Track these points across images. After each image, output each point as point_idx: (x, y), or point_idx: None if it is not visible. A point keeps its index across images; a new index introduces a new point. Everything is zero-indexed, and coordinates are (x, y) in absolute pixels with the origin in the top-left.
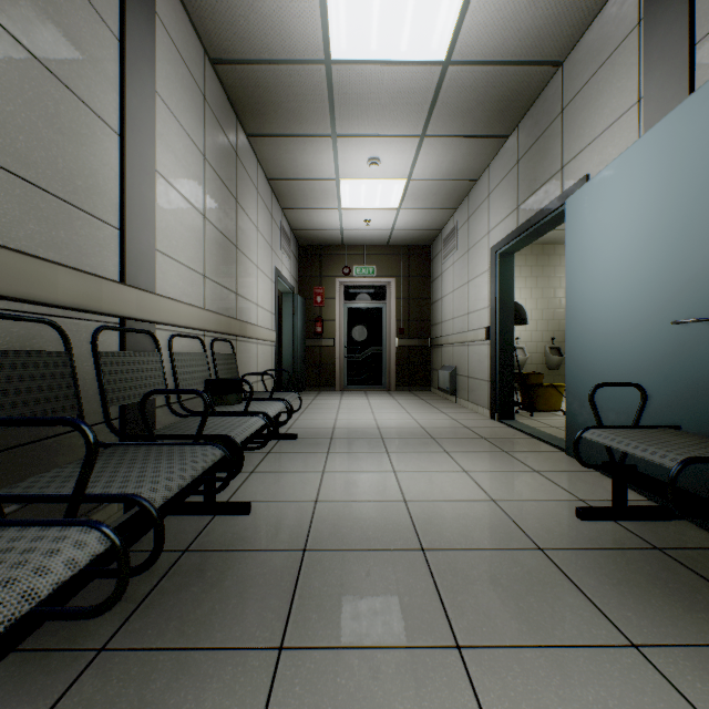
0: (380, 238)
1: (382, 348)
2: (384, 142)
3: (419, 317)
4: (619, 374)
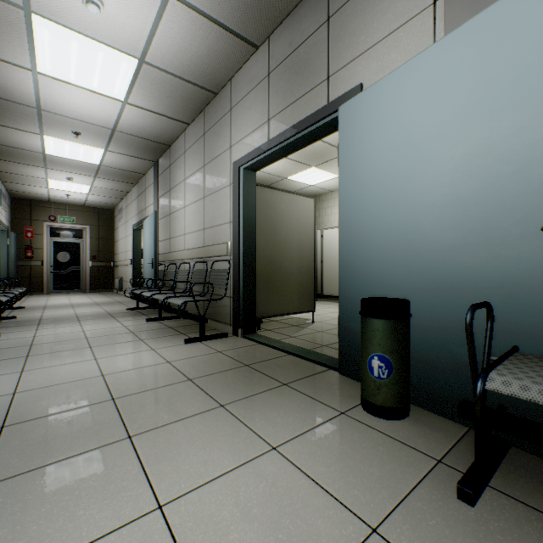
0: (79, 202)
1: (81, 267)
2: (76, 174)
3: (106, 249)
4: (148, 276)
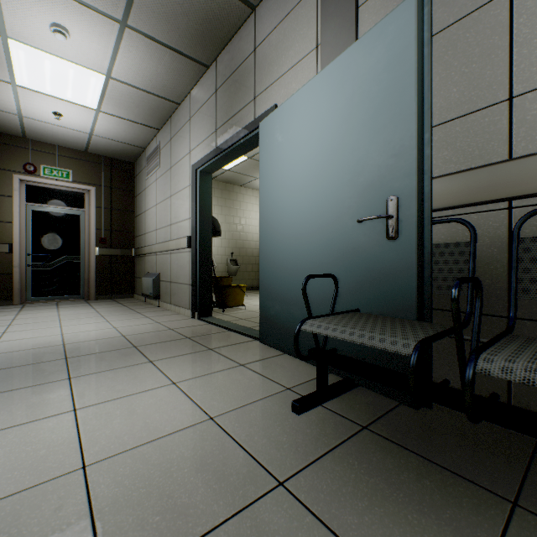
0: (77, 141)
1: (80, 256)
2: (74, 8)
3: (122, 228)
4: (308, 270)
